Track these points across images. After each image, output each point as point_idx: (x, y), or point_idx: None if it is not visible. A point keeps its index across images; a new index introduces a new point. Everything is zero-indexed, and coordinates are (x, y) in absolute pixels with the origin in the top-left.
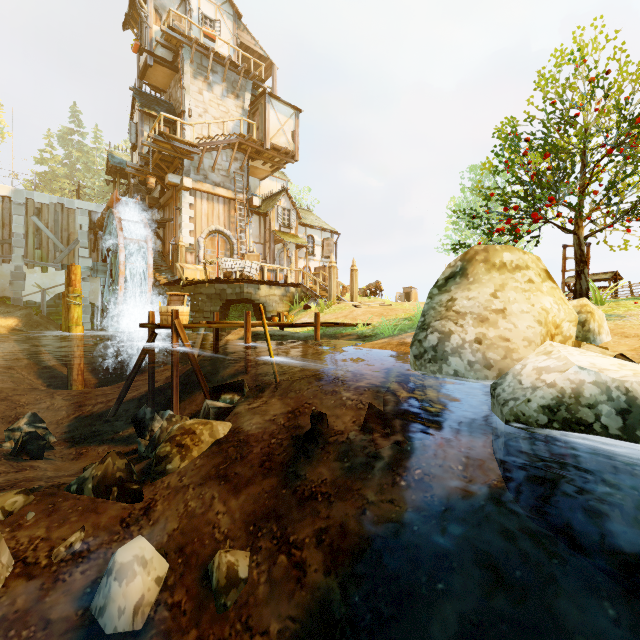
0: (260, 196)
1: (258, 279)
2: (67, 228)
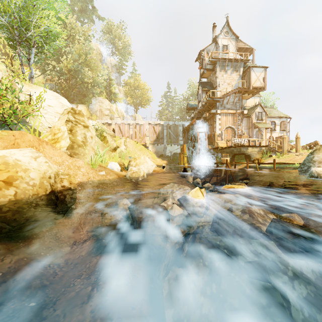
0: (246, 107)
1: (247, 145)
2: (176, 131)
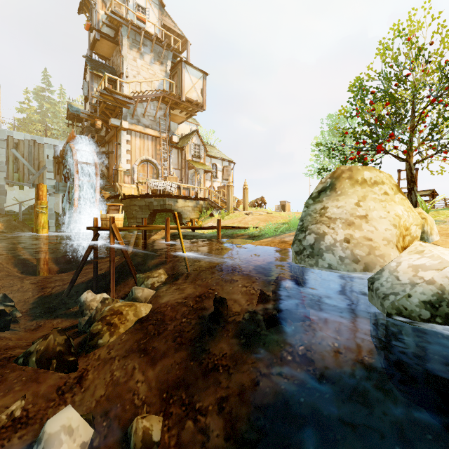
0: (178, 135)
1: (176, 195)
2: (38, 158)
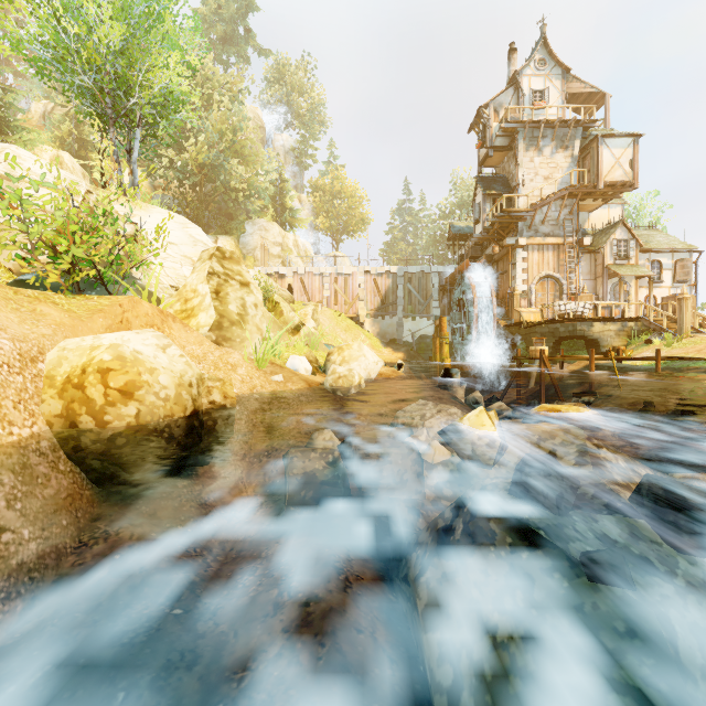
0: (589, 229)
1: (591, 317)
2: (425, 288)
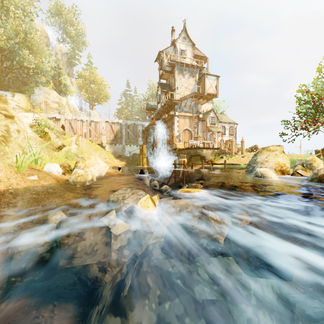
0: (201, 112)
1: (202, 147)
2: (136, 131)
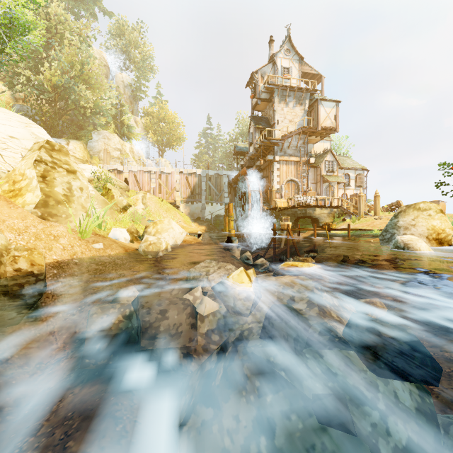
0: (313, 154)
1: (314, 205)
2: (219, 184)
